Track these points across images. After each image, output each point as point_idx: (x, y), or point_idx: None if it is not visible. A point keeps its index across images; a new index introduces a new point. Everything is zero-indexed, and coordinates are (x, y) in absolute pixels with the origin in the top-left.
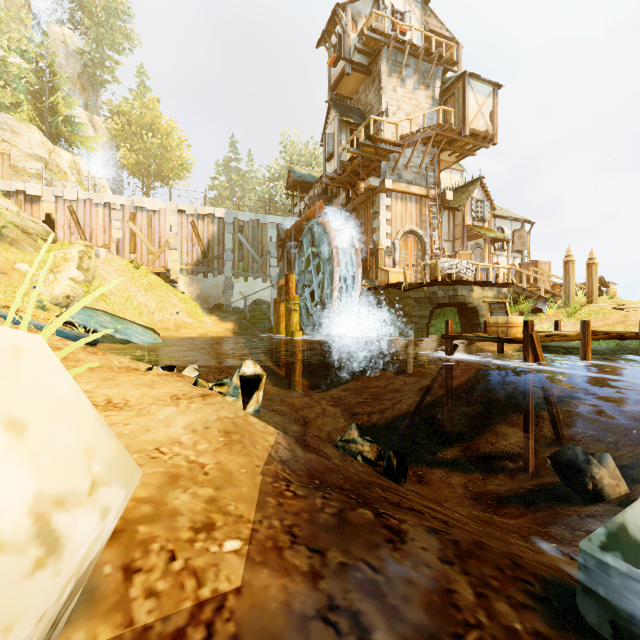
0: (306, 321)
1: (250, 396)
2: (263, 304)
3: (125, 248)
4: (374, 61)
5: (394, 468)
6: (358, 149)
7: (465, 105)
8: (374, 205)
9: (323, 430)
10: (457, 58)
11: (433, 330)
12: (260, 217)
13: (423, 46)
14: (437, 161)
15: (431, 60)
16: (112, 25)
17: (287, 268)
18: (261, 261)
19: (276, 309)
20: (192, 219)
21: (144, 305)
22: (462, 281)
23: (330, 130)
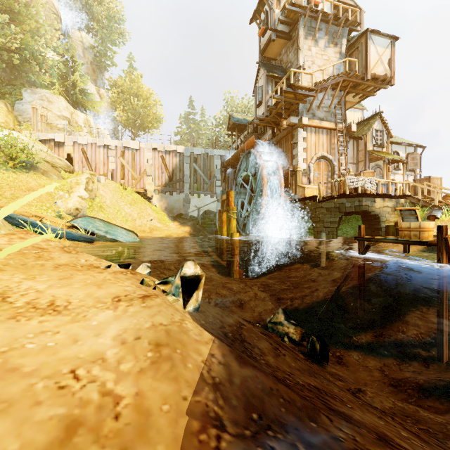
0: (242, 226)
1: (190, 295)
2: (211, 213)
3: (117, 175)
4: (293, 28)
5: (317, 352)
6: (281, 95)
7: (367, 55)
8: (293, 138)
9: (255, 311)
10: (359, 21)
11: (340, 233)
12: (209, 151)
13: (332, 13)
14: (343, 101)
15: (339, 23)
16: (111, 27)
17: (228, 187)
18: (209, 183)
19: (220, 217)
20: (162, 154)
21: (129, 214)
22: (366, 194)
23: (260, 84)
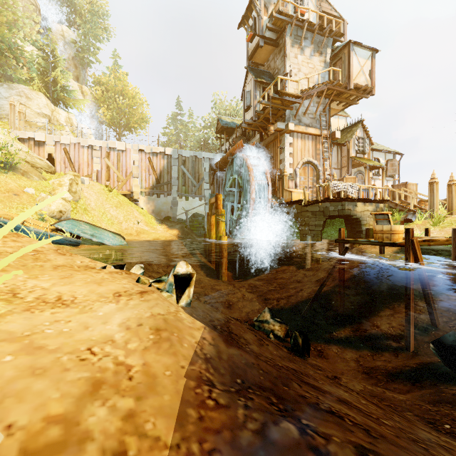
0: (230, 229)
1: (182, 292)
2: (199, 216)
3: (102, 177)
4: (280, 36)
5: (299, 345)
6: (269, 101)
7: (350, 66)
8: (280, 143)
9: (243, 311)
10: (343, 32)
11: (325, 235)
12: (197, 154)
13: (318, 23)
14: (328, 109)
15: (324, 33)
16: (95, 22)
17: (216, 190)
18: (198, 185)
19: (208, 220)
20: (149, 156)
21: (115, 217)
22: (348, 198)
23: (248, 88)
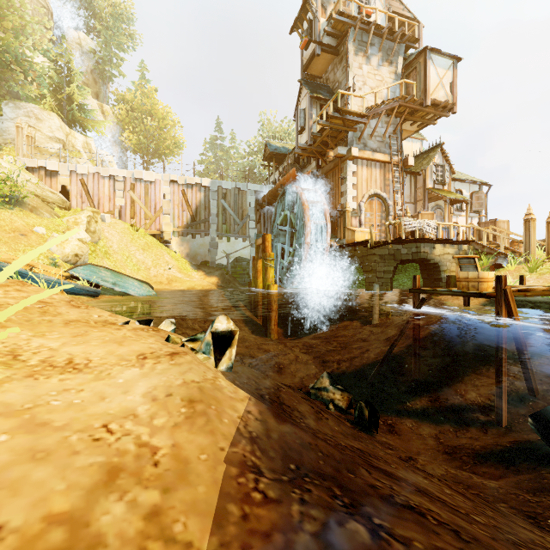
0: (280, 276)
1: (222, 353)
2: (243, 261)
3: (126, 214)
4: (342, 42)
5: (366, 419)
6: (327, 121)
7: (426, 78)
8: (342, 171)
9: (296, 376)
10: (418, 36)
11: (396, 284)
12: (240, 185)
13: (387, 26)
14: (400, 130)
15: (394, 38)
16: (118, 28)
17: (264, 229)
18: (241, 223)
19: (254, 265)
20: (182, 188)
21: (142, 262)
22: (424, 239)
23: (302, 106)
